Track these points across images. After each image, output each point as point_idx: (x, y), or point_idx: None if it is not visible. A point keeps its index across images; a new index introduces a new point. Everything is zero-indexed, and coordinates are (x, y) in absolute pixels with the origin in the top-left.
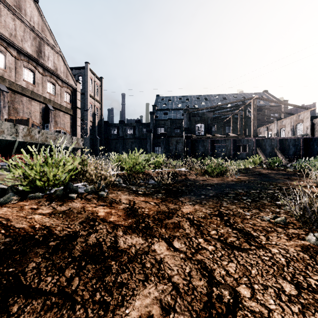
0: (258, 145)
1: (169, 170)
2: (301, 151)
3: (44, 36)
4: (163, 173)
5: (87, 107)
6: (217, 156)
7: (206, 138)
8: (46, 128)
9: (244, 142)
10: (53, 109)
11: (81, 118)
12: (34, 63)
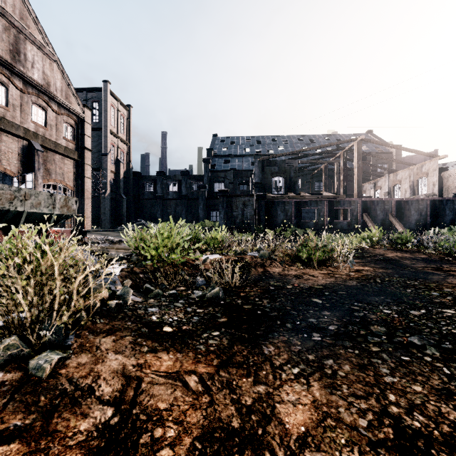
0: (365, 209)
1: (234, 256)
2: (427, 219)
3: (26, 26)
4: (222, 263)
5: (107, 149)
6: (305, 226)
7: (289, 199)
8: (29, 180)
9: (345, 205)
10: (42, 149)
11: (96, 166)
12: (5, 71)
